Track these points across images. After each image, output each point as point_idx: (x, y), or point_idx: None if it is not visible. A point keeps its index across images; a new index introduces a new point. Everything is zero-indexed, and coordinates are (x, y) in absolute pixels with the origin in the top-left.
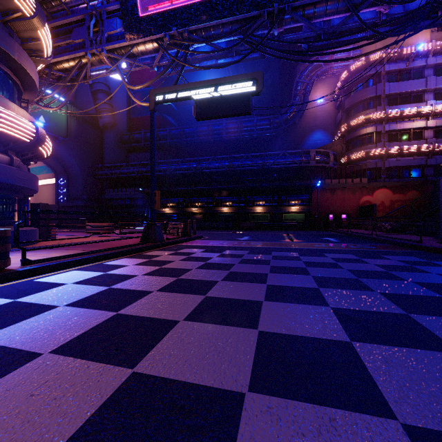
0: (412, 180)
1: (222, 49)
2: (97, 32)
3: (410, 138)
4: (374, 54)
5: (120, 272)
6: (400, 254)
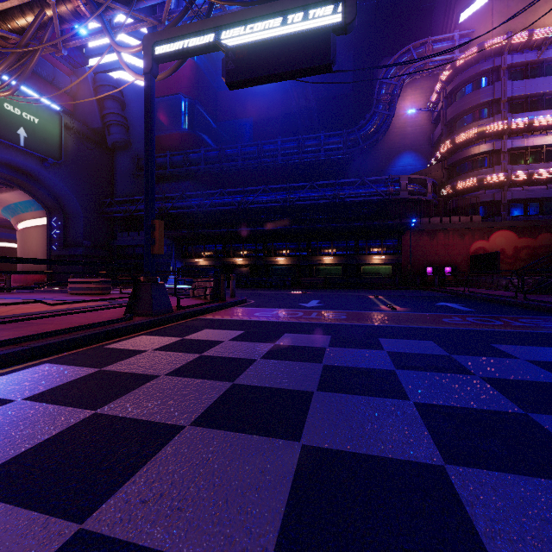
0: (545, 218)
1: None
2: None
3: (542, 159)
4: (491, 40)
5: None
6: None
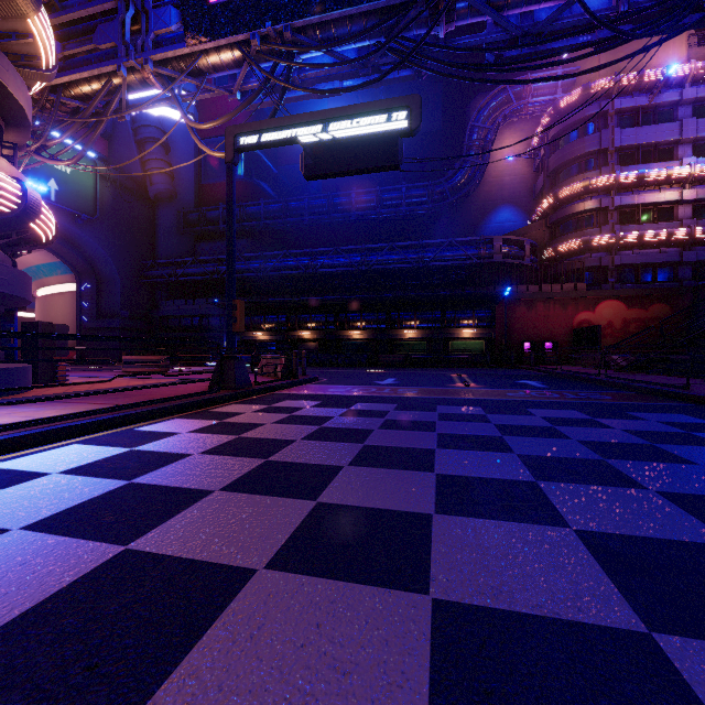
0: (658, 286)
1: (349, 59)
2: (139, 31)
3: (655, 218)
4: (597, 81)
5: (160, 447)
6: (658, 410)
